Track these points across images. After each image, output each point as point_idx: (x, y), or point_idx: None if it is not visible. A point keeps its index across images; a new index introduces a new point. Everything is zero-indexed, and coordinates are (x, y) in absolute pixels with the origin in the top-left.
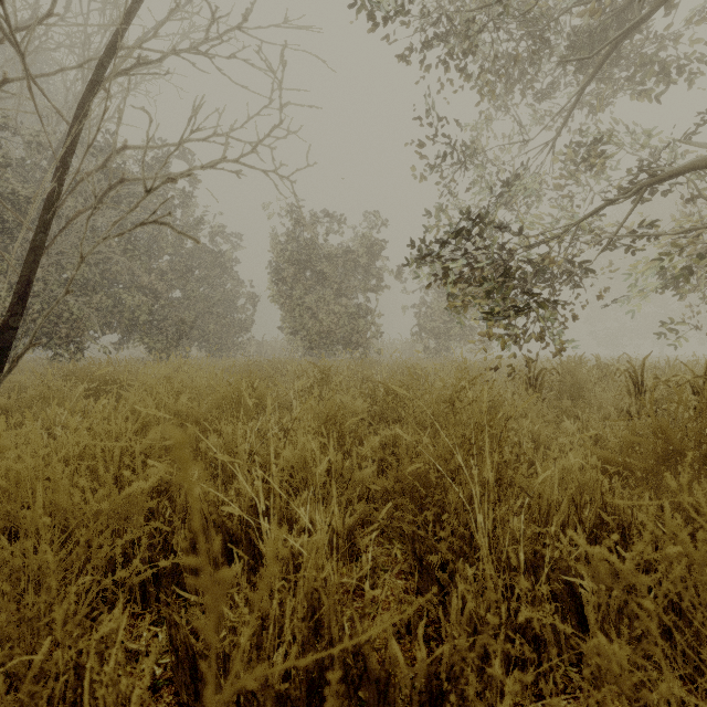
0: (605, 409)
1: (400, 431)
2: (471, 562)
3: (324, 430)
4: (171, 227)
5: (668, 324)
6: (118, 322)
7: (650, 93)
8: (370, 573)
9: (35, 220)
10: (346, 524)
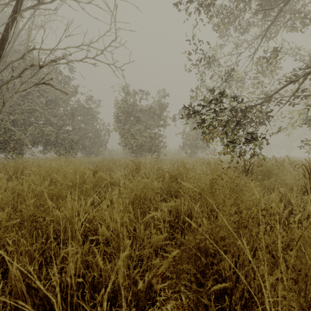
0: (289, 185)
1: (189, 219)
2: None
3: (131, 208)
4: (52, 86)
5: (304, 141)
6: (41, 140)
7: (296, 29)
8: None
9: None
10: (145, 281)
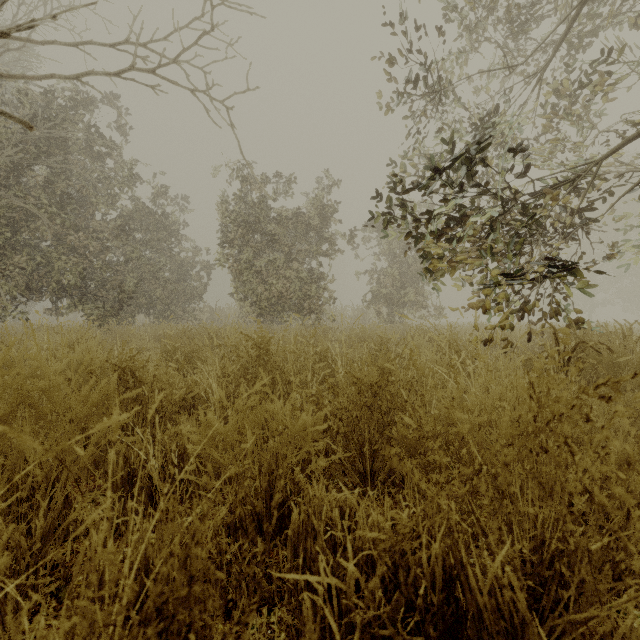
0: None
1: None
2: None
3: None
4: None
5: None
6: (47, 285)
7: None
8: None
9: None
10: None
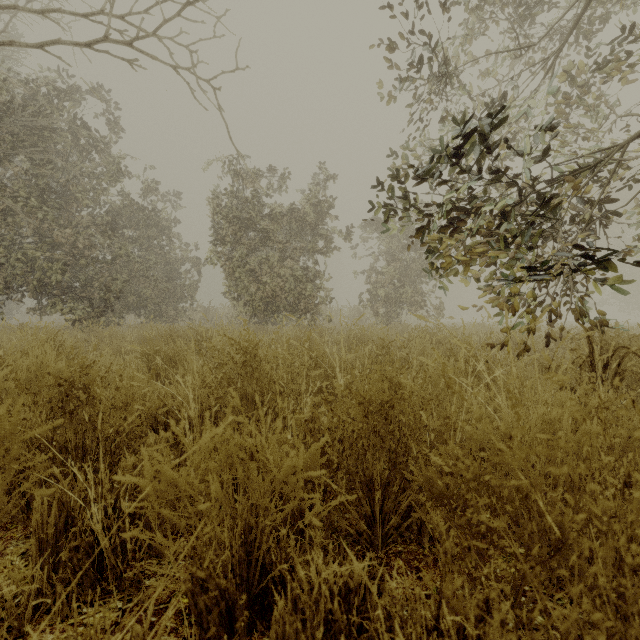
0: None
1: None
2: None
3: None
4: None
5: None
6: (28, 283)
7: None
8: None
9: None
10: None
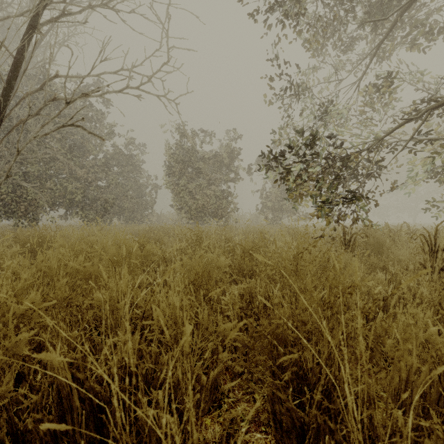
0: (403, 263)
1: (262, 298)
2: (337, 440)
3: (191, 289)
4: (84, 128)
5: (430, 202)
6: (63, 201)
7: (420, 45)
8: (232, 433)
9: (4, 131)
10: (210, 377)
